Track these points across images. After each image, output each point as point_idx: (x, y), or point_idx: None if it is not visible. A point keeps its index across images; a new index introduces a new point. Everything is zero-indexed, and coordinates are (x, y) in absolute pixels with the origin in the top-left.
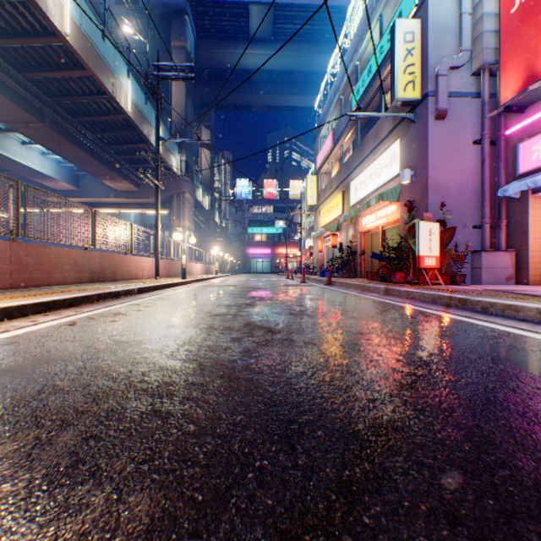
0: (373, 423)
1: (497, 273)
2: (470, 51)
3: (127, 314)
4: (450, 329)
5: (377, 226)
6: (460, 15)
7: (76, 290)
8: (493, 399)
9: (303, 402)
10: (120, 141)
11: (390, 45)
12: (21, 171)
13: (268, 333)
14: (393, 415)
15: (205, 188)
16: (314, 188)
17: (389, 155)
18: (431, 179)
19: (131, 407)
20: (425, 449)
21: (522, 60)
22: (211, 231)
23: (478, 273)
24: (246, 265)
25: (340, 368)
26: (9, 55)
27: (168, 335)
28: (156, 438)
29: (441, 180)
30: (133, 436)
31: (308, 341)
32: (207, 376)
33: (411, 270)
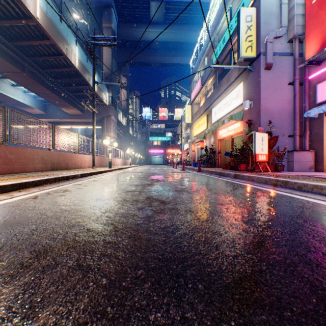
0: (239, 277)
1: (303, 164)
2: (286, 27)
3: (71, 190)
4: (279, 201)
5: (228, 136)
6: (280, 5)
7: (41, 175)
8: (322, 255)
9: (186, 258)
10: (71, 84)
11: (237, 23)
12: (11, 102)
13: (161, 204)
14: (253, 269)
15: (123, 113)
16: (189, 113)
17: (236, 92)
18: (262, 106)
19: (62, 262)
20: (282, 301)
21: (320, 32)
22: (127, 139)
23: (292, 164)
24: (148, 160)
25: (210, 230)
26: (3, 31)
27: (96, 205)
28: (76, 291)
29: (269, 107)
30: (58, 289)
31: (187, 209)
32: (119, 236)
33: (250, 163)
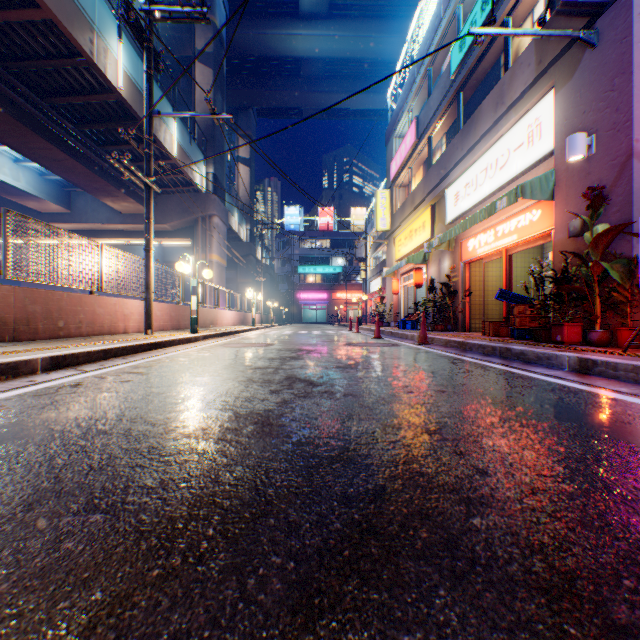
0: None
1: None
2: None
3: None
4: None
5: (497, 250)
6: None
7: None
8: None
9: None
10: (117, 140)
11: None
12: None
13: None
14: None
15: (243, 215)
16: (386, 208)
17: (526, 126)
18: (639, 144)
19: None
20: None
21: None
22: (251, 269)
23: None
24: (296, 314)
25: None
26: None
27: None
28: None
29: None
30: None
31: None
32: None
33: (597, 320)
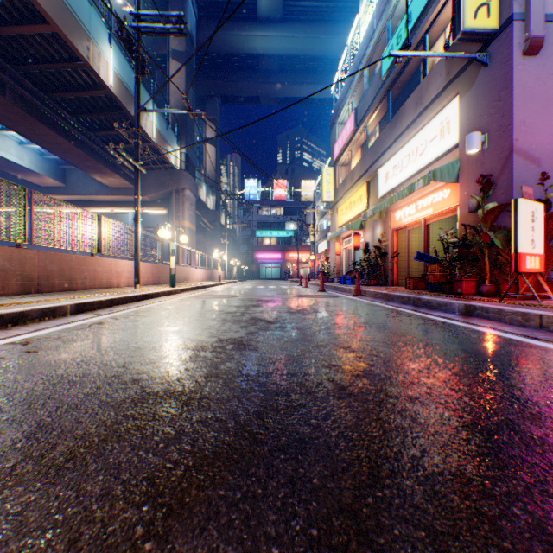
0: None
1: None
2: None
3: None
4: None
5: (417, 220)
6: None
7: None
8: None
9: None
10: (106, 127)
11: None
12: None
13: None
14: None
15: (210, 188)
16: (330, 183)
17: (439, 123)
18: (518, 142)
19: None
20: None
21: None
22: (216, 233)
23: None
24: (254, 271)
25: None
26: None
27: None
28: None
29: (533, 144)
30: None
31: None
32: None
33: (487, 277)
